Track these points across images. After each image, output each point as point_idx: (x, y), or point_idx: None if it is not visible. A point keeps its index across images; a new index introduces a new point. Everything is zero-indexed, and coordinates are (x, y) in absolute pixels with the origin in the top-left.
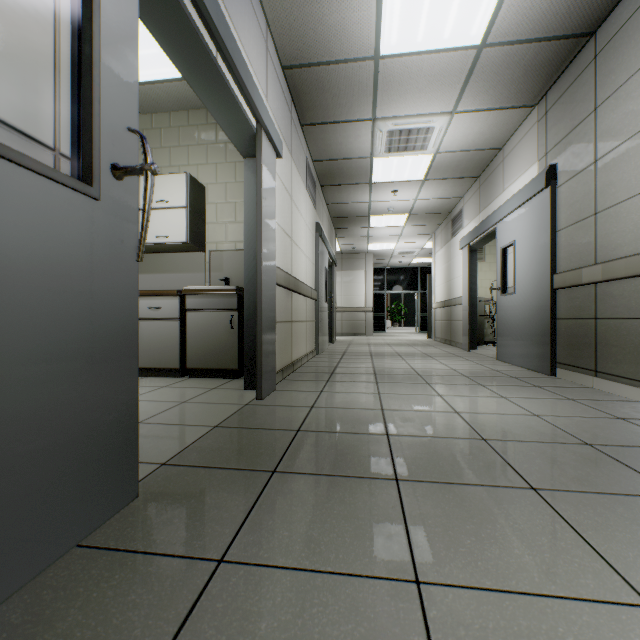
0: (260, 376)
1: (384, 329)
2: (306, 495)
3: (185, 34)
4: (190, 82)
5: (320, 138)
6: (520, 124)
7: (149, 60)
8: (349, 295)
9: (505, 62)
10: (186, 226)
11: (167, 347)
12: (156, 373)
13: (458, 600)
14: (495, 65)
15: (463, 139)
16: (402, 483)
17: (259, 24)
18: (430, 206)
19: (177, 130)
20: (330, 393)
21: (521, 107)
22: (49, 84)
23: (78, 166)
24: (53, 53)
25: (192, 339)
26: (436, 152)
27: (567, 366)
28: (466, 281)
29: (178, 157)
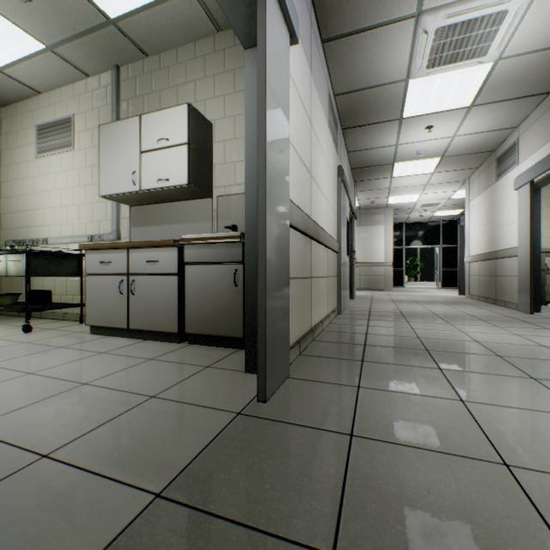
0: (262, 364)
1: (402, 284)
2: None
3: None
4: None
5: (344, 59)
6: None
7: None
8: (367, 250)
9: None
10: (187, 165)
11: (165, 307)
12: (155, 336)
13: None
14: None
15: (545, 28)
16: None
17: None
18: (470, 144)
19: (184, 66)
20: (374, 392)
21: None
22: None
23: None
24: None
25: (191, 298)
26: (497, 59)
27: None
28: (526, 227)
29: (185, 95)
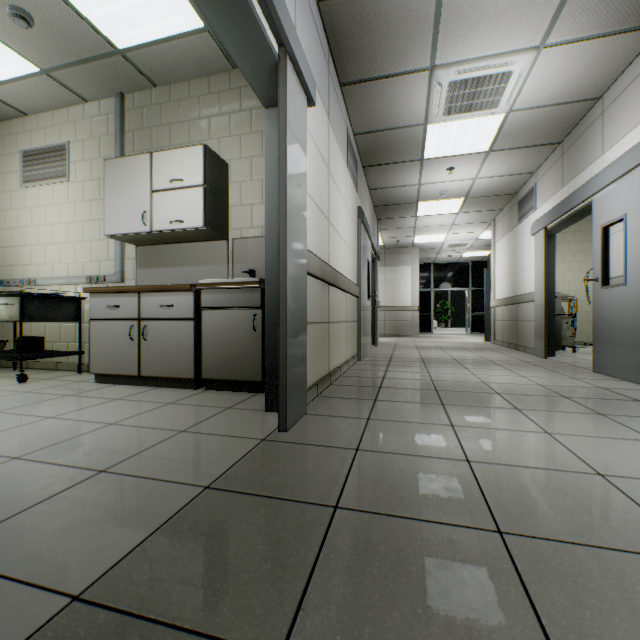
0: (283, 398)
1: (430, 330)
2: None
3: None
4: None
5: (363, 102)
6: (634, 57)
7: (157, 7)
8: (392, 293)
9: None
10: (203, 208)
11: (180, 353)
12: (168, 383)
13: None
14: None
15: (548, 88)
16: None
17: None
18: (492, 186)
19: (197, 100)
20: (381, 422)
21: None
22: None
23: None
24: None
25: (208, 343)
26: (509, 111)
27: None
28: (541, 273)
29: (198, 131)
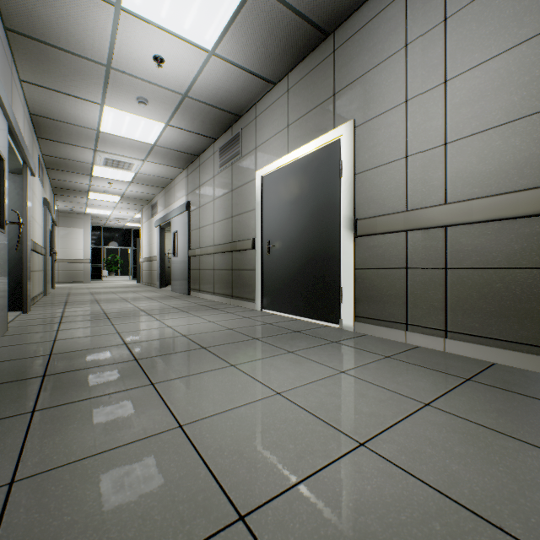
0: (26, 300)
1: (101, 277)
2: (78, 323)
3: None
4: None
5: (53, 146)
6: (180, 173)
7: None
8: (67, 248)
9: (167, 152)
10: None
11: None
12: None
13: (122, 324)
14: (162, 152)
15: (152, 171)
16: (111, 318)
17: (22, 103)
18: (137, 195)
19: None
20: (71, 308)
21: (179, 168)
22: None
23: None
24: None
25: None
26: (138, 172)
27: (194, 290)
28: (159, 247)
29: None
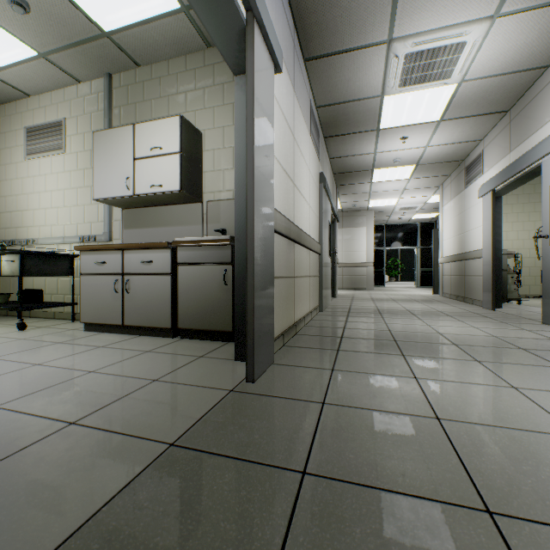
0: (251, 350)
1: (383, 284)
2: None
3: None
4: None
5: (325, 76)
6: None
7: None
8: (349, 251)
9: None
10: (179, 173)
11: (158, 304)
12: (148, 332)
13: None
14: None
15: (500, 57)
16: None
17: None
18: (442, 153)
19: (175, 77)
20: (345, 373)
21: None
22: None
23: None
24: None
25: (184, 296)
26: (461, 81)
27: None
28: (489, 231)
29: (176, 105)
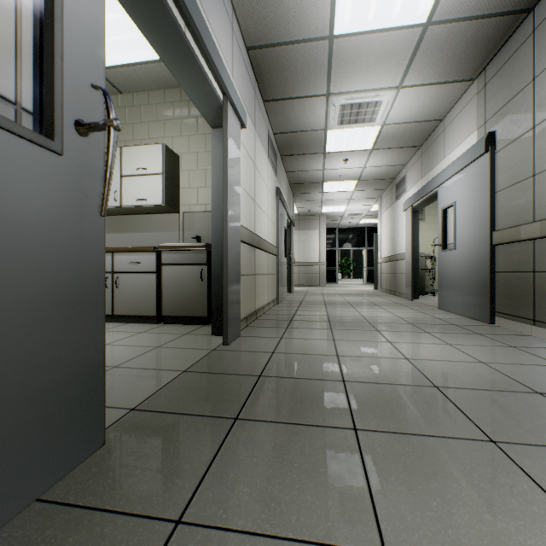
0: (226, 324)
1: (335, 281)
2: (267, 445)
3: (155, 8)
4: (161, 56)
5: (280, 113)
6: (460, 97)
7: (129, 44)
8: (305, 251)
9: (448, 39)
10: (162, 190)
11: (145, 297)
12: (136, 320)
13: None
14: (439, 42)
15: (408, 112)
16: (361, 433)
17: (225, 7)
18: (377, 173)
19: (155, 107)
20: (289, 339)
21: (461, 81)
22: (9, 37)
23: (40, 121)
24: (14, 7)
25: (167, 290)
26: (383, 124)
27: (505, 315)
28: (409, 239)
29: (156, 130)
